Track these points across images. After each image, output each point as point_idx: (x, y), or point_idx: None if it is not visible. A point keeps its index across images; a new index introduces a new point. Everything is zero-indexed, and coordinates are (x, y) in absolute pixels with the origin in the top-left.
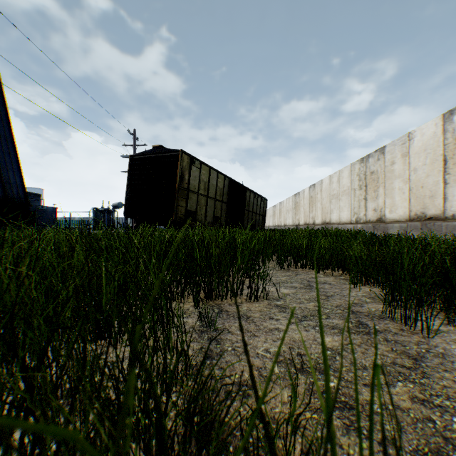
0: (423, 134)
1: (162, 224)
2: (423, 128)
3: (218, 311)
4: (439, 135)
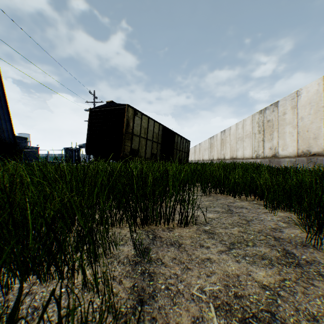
0: (308, 91)
1: (113, 159)
2: (308, 87)
3: (152, 236)
4: (321, 92)
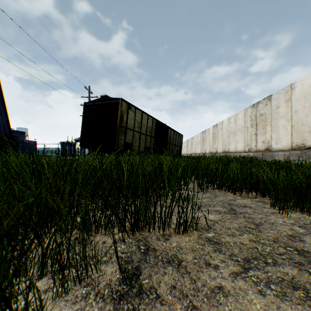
0: (303, 84)
1: (107, 152)
2: (303, 80)
3: (144, 248)
4: None
